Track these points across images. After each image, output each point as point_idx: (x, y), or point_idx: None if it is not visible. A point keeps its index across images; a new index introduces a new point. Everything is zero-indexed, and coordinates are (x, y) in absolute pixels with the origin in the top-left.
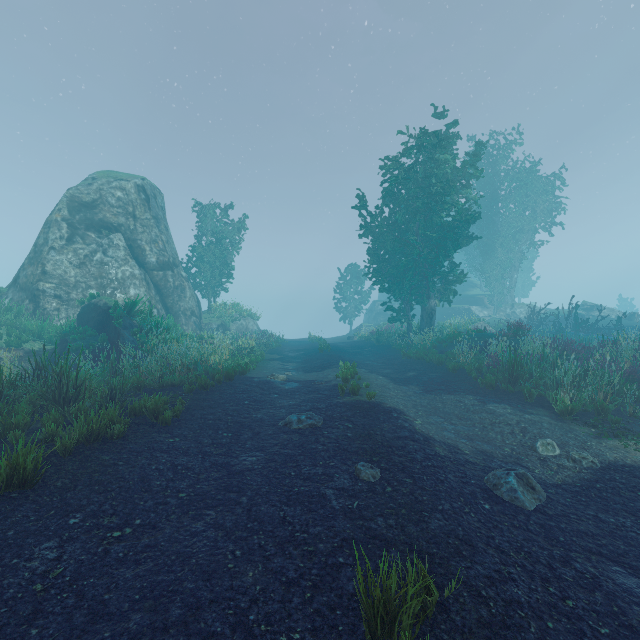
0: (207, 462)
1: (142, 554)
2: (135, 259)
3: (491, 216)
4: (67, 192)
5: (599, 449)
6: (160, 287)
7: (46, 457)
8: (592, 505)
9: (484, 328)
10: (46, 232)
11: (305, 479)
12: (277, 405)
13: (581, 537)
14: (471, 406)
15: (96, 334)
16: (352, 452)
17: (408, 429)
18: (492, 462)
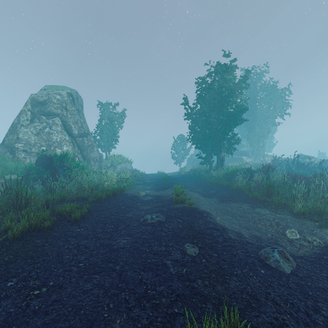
0: (98, 243)
1: (50, 307)
2: (66, 131)
3: (252, 110)
4: (30, 96)
5: (321, 235)
6: (80, 146)
7: (2, 241)
8: (324, 270)
9: (250, 167)
10: (19, 117)
11: (154, 254)
12: (140, 209)
13: (321, 292)
14: (246, 209)
15: (45, 170)
16: (182, 237)
17: (213, 223)
18: (261, 242)
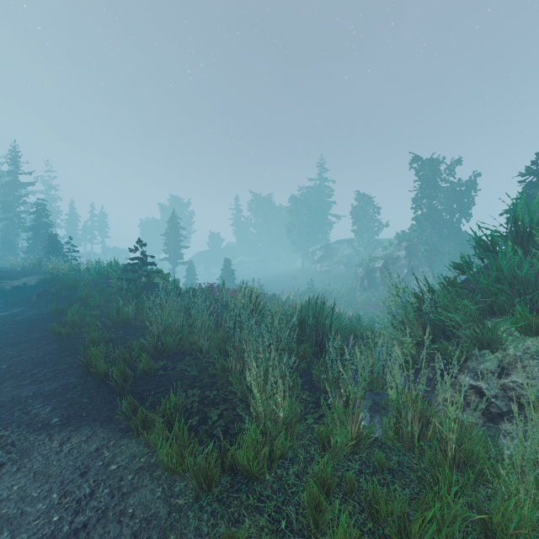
0: None
1: None
2: None
3: None
4: None
5: None
6: None
7: None
8: None
9: None
10: None
11: None
12: None
13: None
14: None
15: None
16: None
17: None
18: None
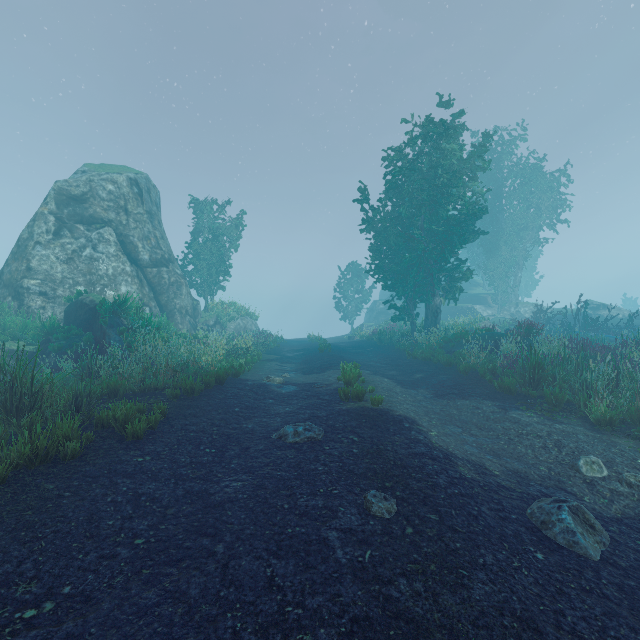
0: (180, 489)
1: None
2: (127, 255)
3: (495, 213)
4: (55, 184)
5: None
6: (153, 284)
7: None
8: None
9: (493, 327)
10: (32, 226)
11: (301, 515)
12: (272, 412)
13: None
14: (491, 413)
15: (82, 333)
16: (359, 475)
17: (424, 443)
18: (529, 486)
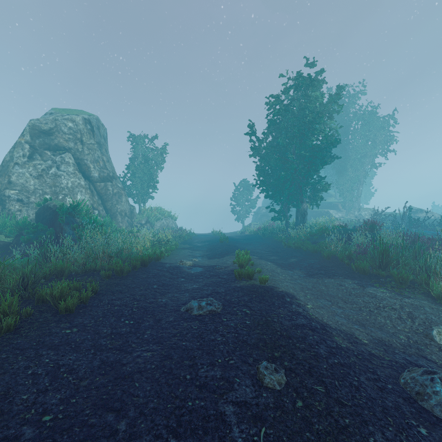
0: (97, 360)
1: None
2: (82, 173)
3: (343, 145)
4: (29, 122)
5: None
6: (101, 194)
7: None
8: None
9: (345, 224)
10: (12, 152)
11: (201, 386)
12: (182, 289)
13: None
14: (352, 289)
15: (46, 229)
16: (252, 345)
17: (303, 315)
18: (395, 354)
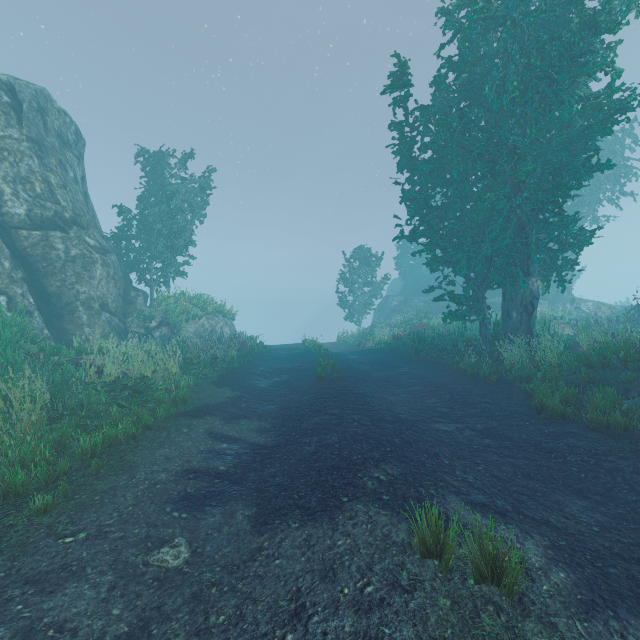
0: None
1: None
2: None
3: None
4: None
5: None
6: (32, 258)
7: None
8: None
9: None
10: None
11: None
12: None
13: None
14: None
15: None
16: None
17: None
18: None
